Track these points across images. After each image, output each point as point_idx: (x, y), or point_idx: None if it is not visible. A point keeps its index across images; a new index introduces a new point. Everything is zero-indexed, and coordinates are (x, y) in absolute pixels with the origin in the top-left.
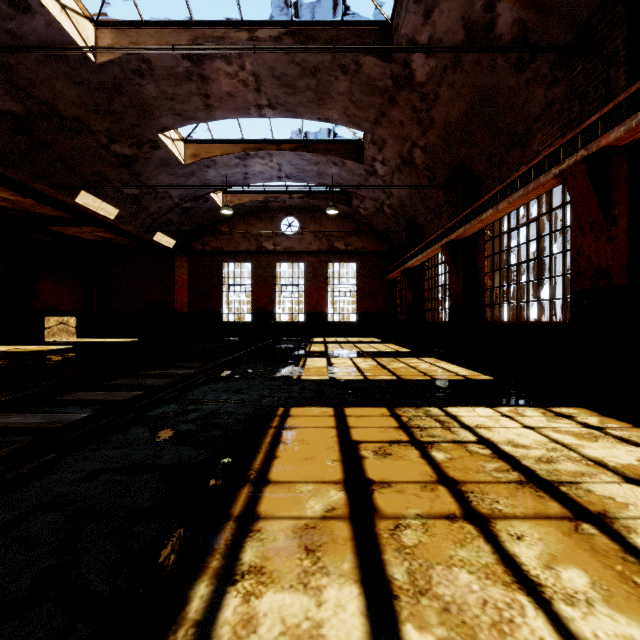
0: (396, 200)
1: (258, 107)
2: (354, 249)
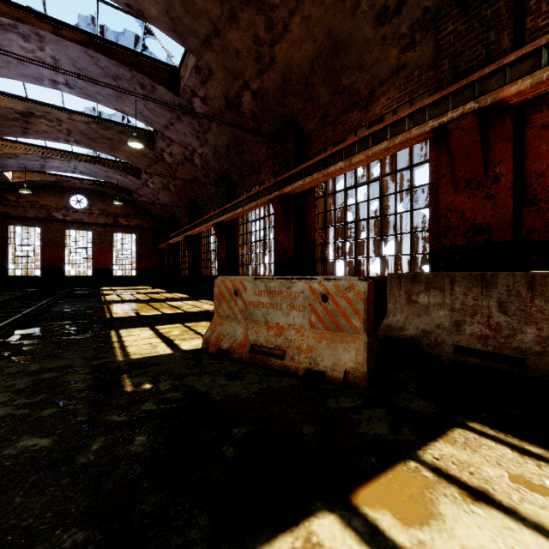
0: (162, 202)
1: (66, 140)
2: (134, 225)
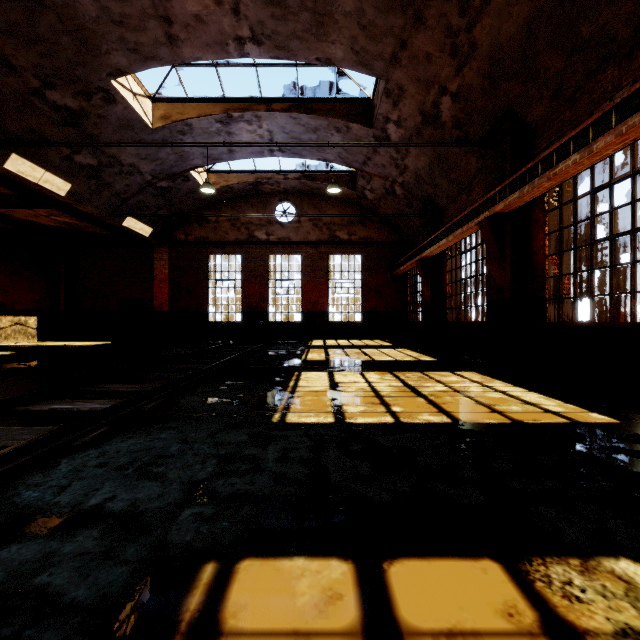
0: (411, 176)
1: (238, 41)
2: (358, 239)
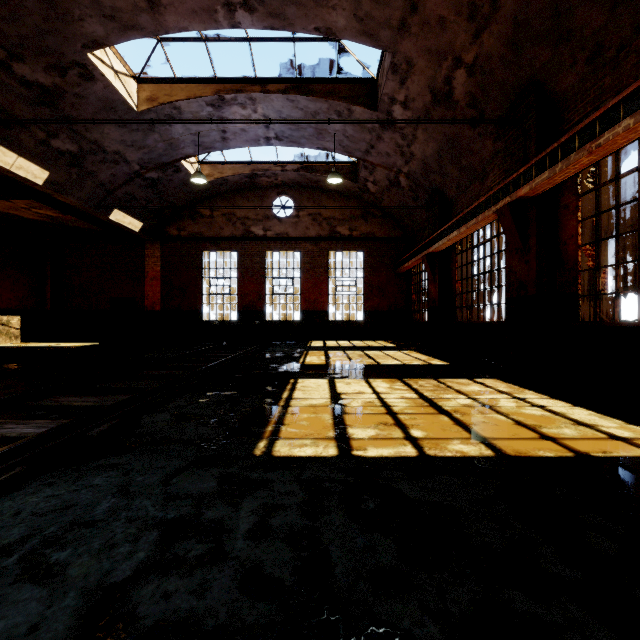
0: (417, 165)
1: (228, 8)
2: (360, 235)
